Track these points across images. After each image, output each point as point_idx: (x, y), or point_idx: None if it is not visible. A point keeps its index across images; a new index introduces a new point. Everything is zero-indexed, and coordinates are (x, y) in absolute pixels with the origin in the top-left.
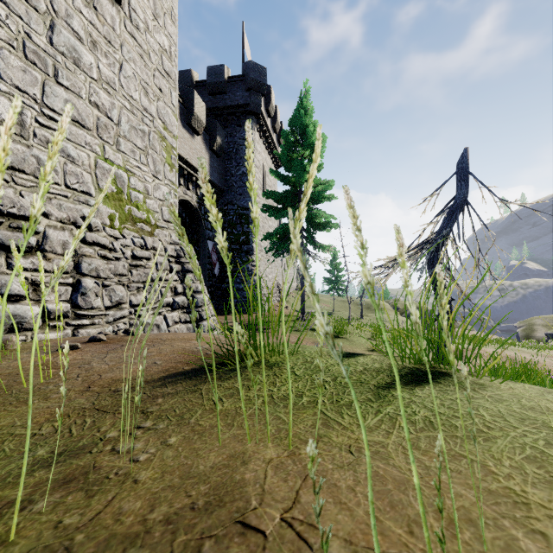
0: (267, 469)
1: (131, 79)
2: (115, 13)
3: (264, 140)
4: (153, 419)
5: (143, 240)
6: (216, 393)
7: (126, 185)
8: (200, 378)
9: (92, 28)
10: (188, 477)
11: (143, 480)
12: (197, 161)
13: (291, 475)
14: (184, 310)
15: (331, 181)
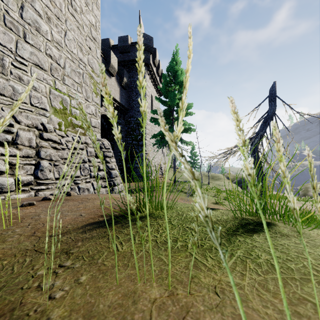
0: (152, 310)
1: (72, 41)
2: (62, 1)
3: (152, 80)
4: (72, 259)
5: (79, 138)
6: (114, 245)
7: (69, 104)
8: (108, 226)
9: (48, 9)
10: (90, 316)
11: (55, 318)
12: (112, 91)
13: (171, 317)
14: (104, 180)
15: (191, 104)
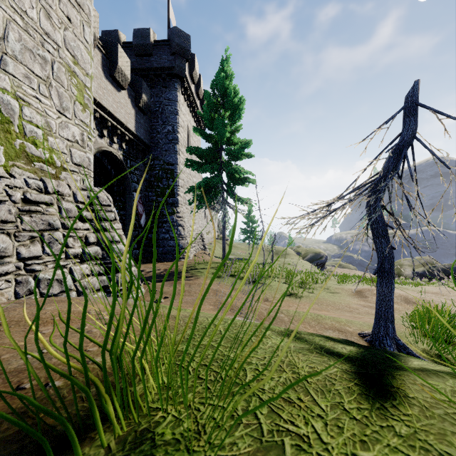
0: None
1: None
2: None
3: (189, 104)
4: None
5: (43, 183)
6: None
7: (17, 115)
8: None
9: None
10: None
11: None
12: (122, 114)
13: None
14: (97, 261)
15: (249, 140)
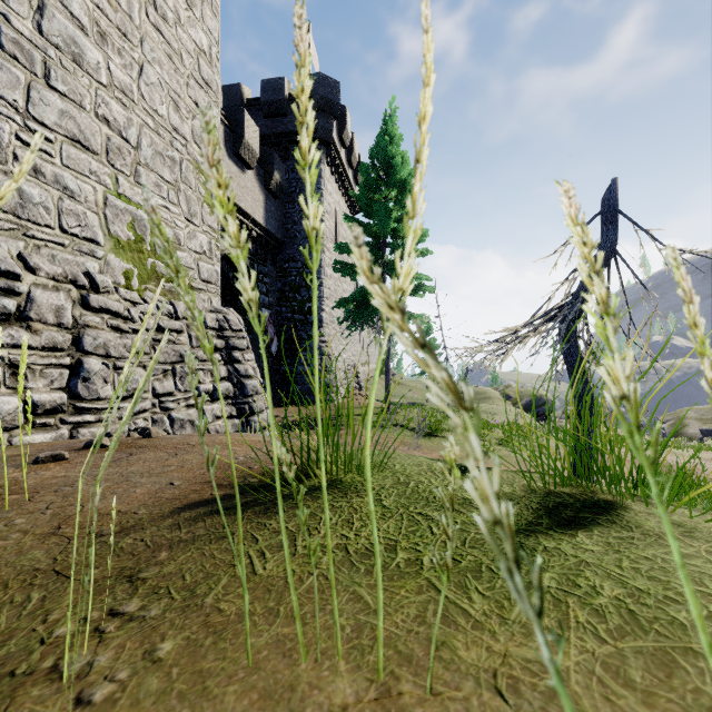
0: None
1: (156, 87)
2: None
3: (337, 177)
4: (143, 595)
5: (173, 306)
6: (241, 568)
7: (149, 231)
8: (234, 511)
9: (100, 14)
10: None
11: None
12: (248, 203)
13: None
14: (229, 401)
15: (424, 231)
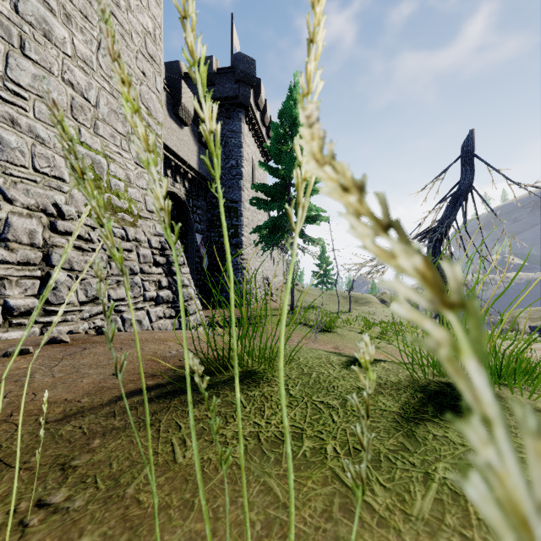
0: None
1: None
2: None
3: (254, 133)
4: (71, 484)
5: (125, 231)
6: (151, 473)
7: (105, 171)
8: (163, 399)
9: None
10: None
11: None
12: (185, 152)
13: None
14: (169, 305)
15: None
